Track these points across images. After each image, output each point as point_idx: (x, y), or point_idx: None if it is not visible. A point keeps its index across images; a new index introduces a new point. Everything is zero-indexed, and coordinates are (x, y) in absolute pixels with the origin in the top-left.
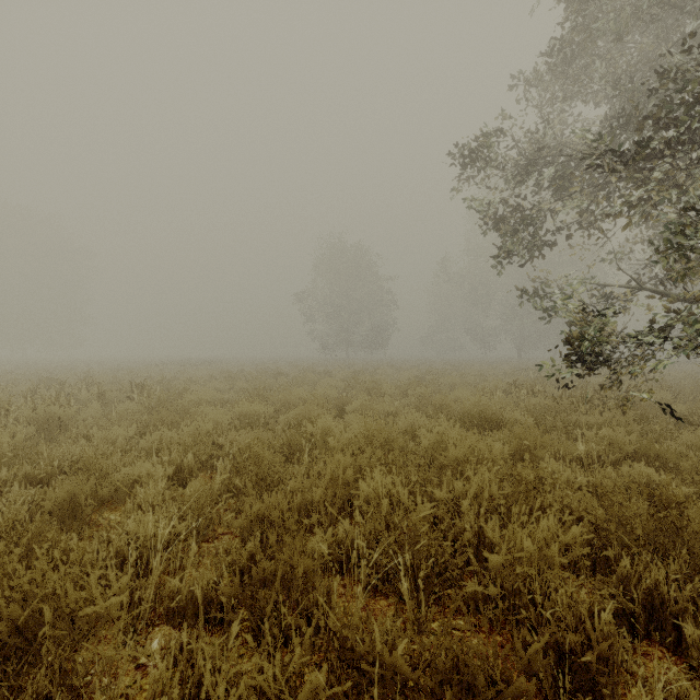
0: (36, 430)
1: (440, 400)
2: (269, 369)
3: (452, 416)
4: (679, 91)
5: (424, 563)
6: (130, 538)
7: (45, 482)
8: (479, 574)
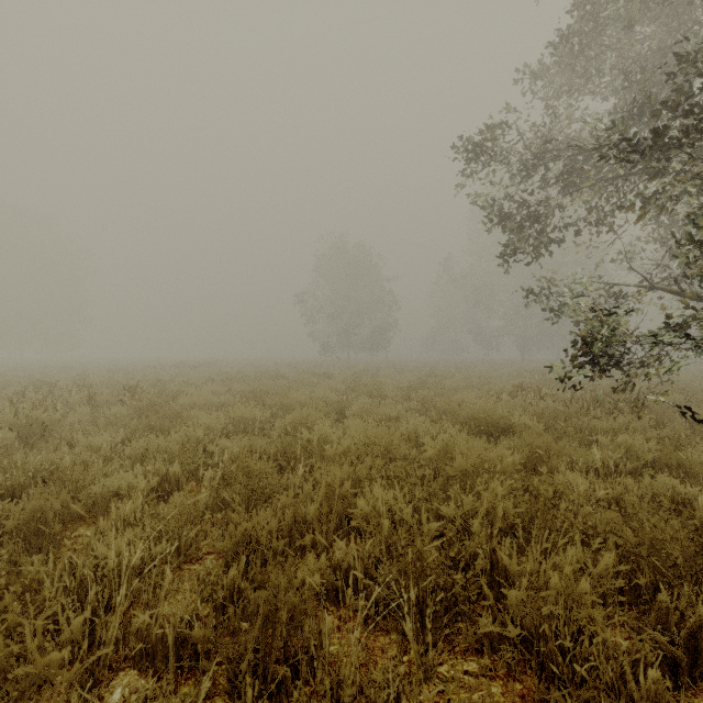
0: (18, 436)
1: (444, 404)
2: (269, 370)
3: (456, 420)
4: (702, 74)
5: (432, 598)
6: (98, 563)
7: (18, 495)
8: (494, 607)
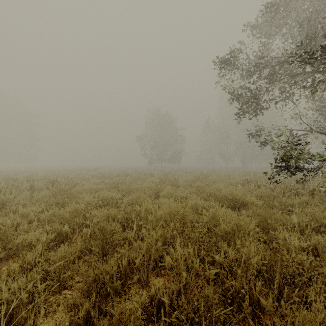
0: None
1: (209, 190)
2: (123, 172)
3: (216, 198)
4: None
5: None
6: (2, 299)
7: None
8: None
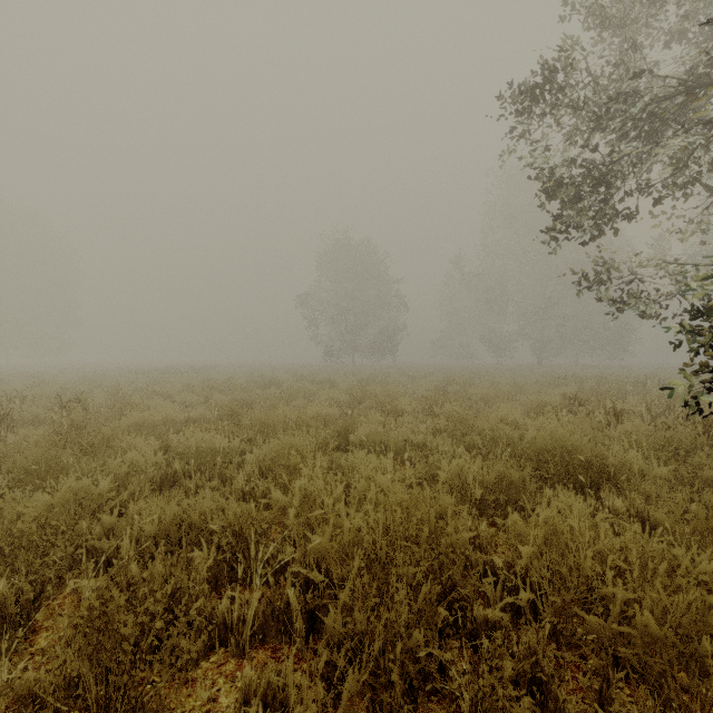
0: None
1: (488, 425)
2: (264, 376)
3: (513, 452)
4: None
5: None
6: None
7: None
8: None
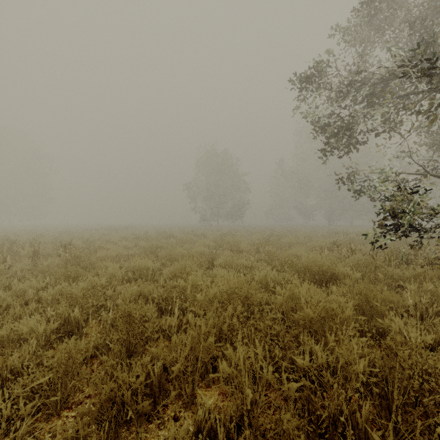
0: None
1: (284, 256)
2: (165, 232)
3: (294, 269)
4: None
5: None
6: None
7: None
8: None
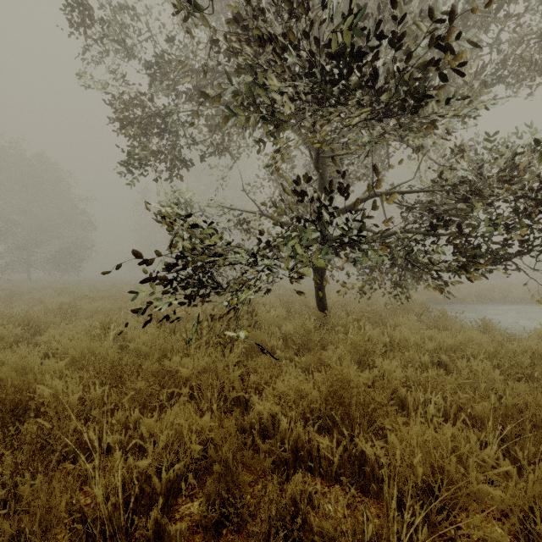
0: None
1: None
2: None
3: None
4: None
5: None
6: None
7: None
8: None
